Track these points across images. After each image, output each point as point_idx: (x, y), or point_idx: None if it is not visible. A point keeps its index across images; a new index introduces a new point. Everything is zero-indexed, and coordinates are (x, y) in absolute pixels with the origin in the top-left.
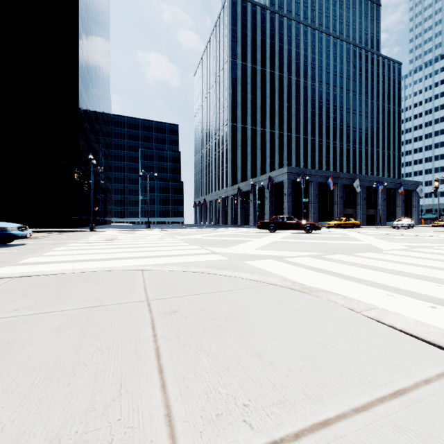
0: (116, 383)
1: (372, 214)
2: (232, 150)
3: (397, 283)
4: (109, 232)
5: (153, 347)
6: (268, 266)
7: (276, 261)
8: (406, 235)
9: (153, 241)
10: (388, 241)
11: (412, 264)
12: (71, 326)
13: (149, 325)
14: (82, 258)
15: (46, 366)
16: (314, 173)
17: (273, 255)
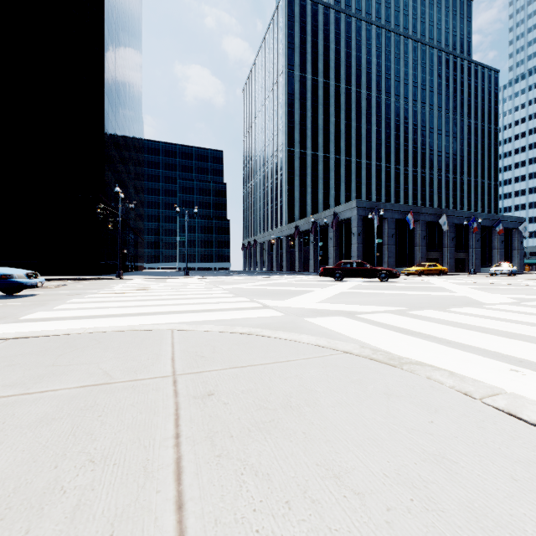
0: (104, 532)
1: (463, 258)
2: (288, 180)
3: (518, 351)
4: (139, 280)
5: (173, 457)
6: (337, 325)
7: (347, 319)
8: (509, 284)
9: (191, 291)
10: (488, 292)
11: (530, 324)
12: (59, 416)
13: (171, 416)
14: (99, 313)
15: (2, 492)
16: (390, 208)
17: (342, 310)
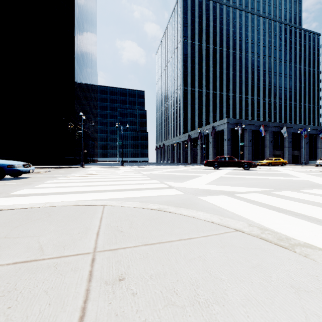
0: None
1: (297, 154)
2: (184, 107)
3: None
4: (93, 168)
5: None
6: (223, 202)
7: (229, 198)
8: None
9: (123, 175)
10: None
11: None
12: None
13: (77, 312)
14: (61, 190)
15: None
16: (248, 123)
17: (224, 190)
